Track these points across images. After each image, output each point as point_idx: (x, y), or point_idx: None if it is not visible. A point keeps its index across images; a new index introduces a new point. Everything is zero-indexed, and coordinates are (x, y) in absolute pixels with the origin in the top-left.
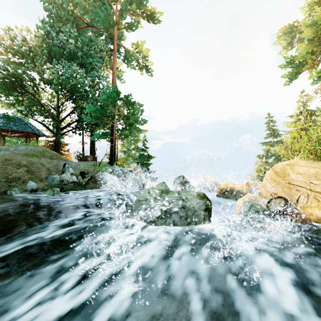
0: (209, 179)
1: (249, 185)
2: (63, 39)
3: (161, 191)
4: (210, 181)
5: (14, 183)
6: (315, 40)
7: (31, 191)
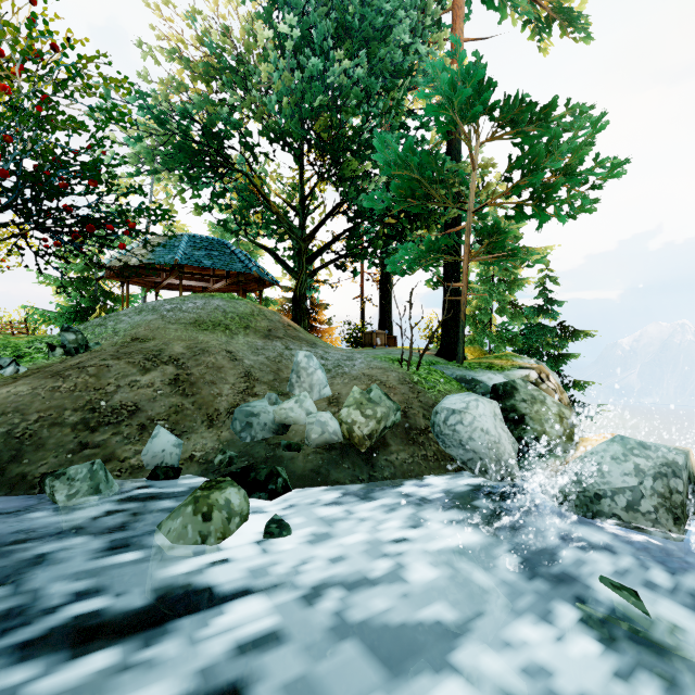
0: None
1: None
2: None
3: None
4: None
5: (106, 434)
6: None
7: (153, 476)
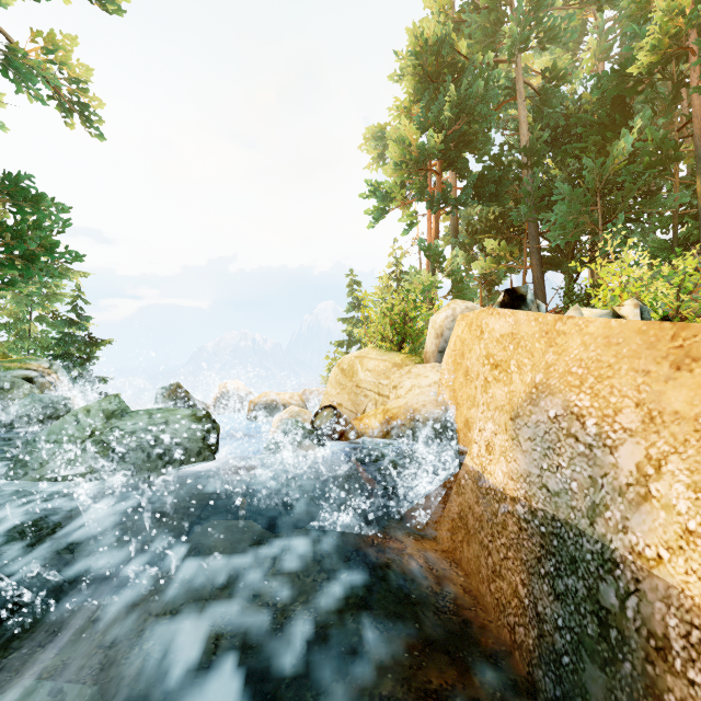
0: (235, 388)
1: (307, 394)
2: None
3: (109, 415)
4: (238, 391)
5: None
6: (404, 167)
7: None
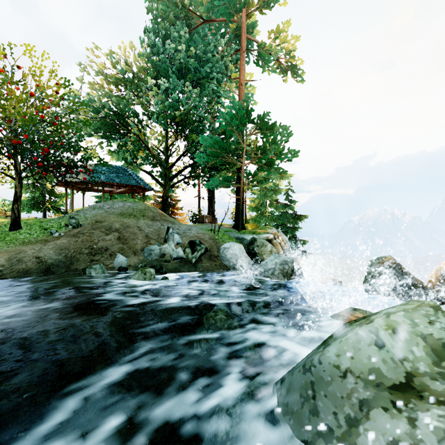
0: None
1: None
2: (170, 47)
3: (438, 349)
4: None
5: (99, 257)
6: None
7: (119, 270)
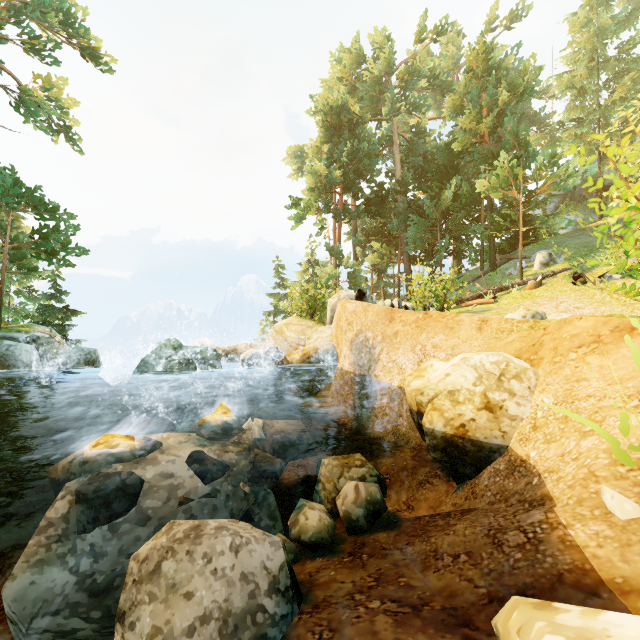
0: (206, 343)
1: (253, 347)
2: None
3: (175, 347)
4: (208, 345)
5: None
6: (316, 190)
7: None
